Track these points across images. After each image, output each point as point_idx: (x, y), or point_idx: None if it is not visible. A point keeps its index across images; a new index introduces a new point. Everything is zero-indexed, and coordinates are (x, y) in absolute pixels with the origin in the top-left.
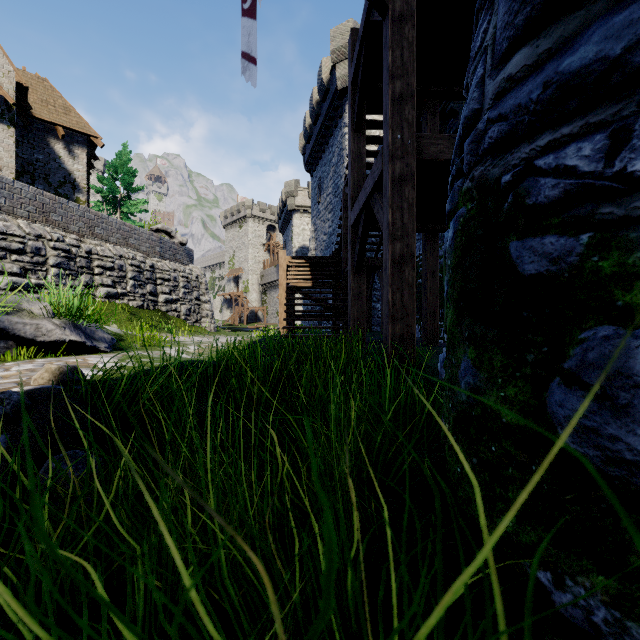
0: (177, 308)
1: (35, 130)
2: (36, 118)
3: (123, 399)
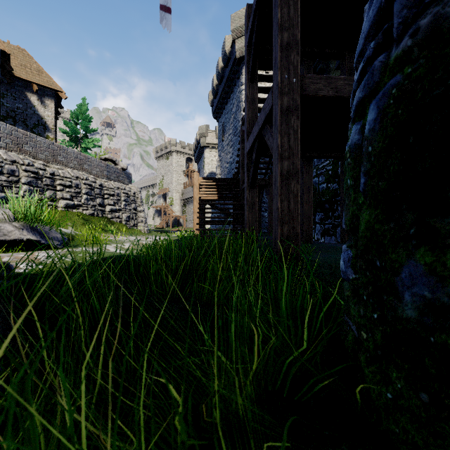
0: (119, 216)
1: (16, 86)
2: (17, 77)
3: (45, 292)
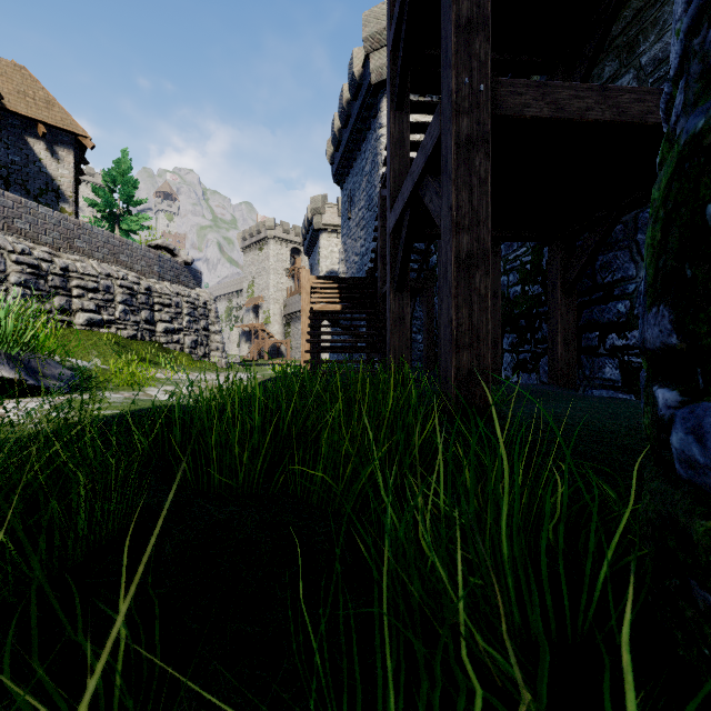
0: (180, 339)
1: (10, 126)
2: (10, 112)
3: None
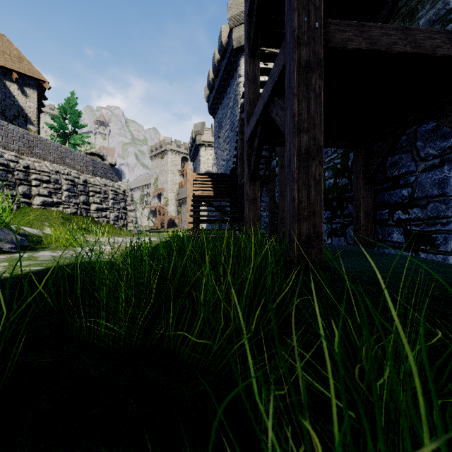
0: (107, 215)
1: None
2: None
3: None
